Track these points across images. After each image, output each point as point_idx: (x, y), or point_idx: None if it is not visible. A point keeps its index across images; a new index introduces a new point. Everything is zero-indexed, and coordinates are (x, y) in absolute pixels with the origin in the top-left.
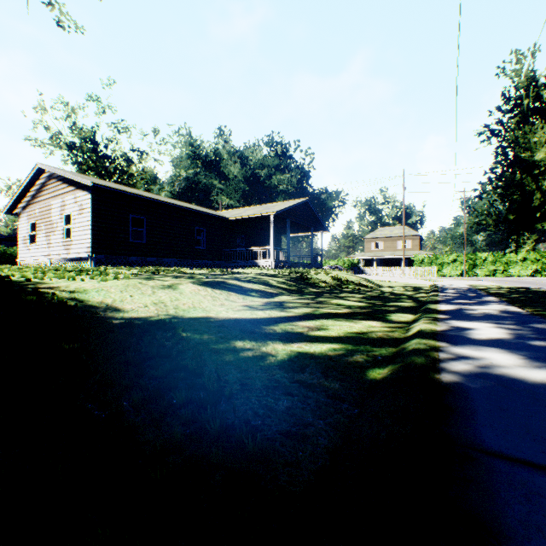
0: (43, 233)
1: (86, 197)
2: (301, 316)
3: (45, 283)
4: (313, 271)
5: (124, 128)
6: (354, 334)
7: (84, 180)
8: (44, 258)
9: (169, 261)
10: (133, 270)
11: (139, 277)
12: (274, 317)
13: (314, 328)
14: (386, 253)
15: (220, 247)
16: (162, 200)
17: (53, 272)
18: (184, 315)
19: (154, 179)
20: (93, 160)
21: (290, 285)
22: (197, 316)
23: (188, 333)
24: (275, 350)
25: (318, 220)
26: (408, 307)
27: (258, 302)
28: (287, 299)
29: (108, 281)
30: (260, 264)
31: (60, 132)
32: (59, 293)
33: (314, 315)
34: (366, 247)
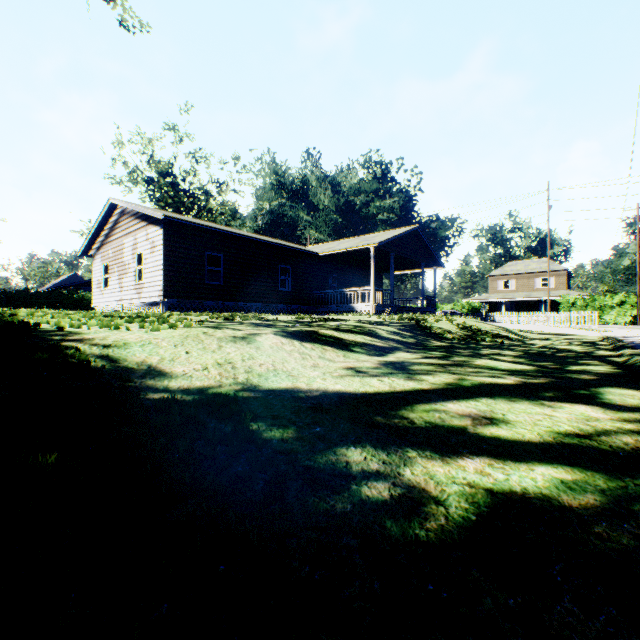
0: (115, 275)
1: (158, 233)
2: (445, 391)
3: (79, 333)
4: (430, 318)
5: (202, 157)
6: (576, 440)
7: (155, 213)
8: (117, 304)
9: (249, 306)
10: (204, 316)
11: (206, 325)
12: (400, 392)
13: (482, 419)
14: (520, 295)
15: (308, 289)
16: (241, 233)
17: (100, 318)
18: (259, 384)
19: (235, 213)
20: (170, 196)
21: (405, 336)
22: (278, 388)
23: (262, 425)
24: (432, 479)
25: (430, 253)
26: (611, 375)
27: (367, 362)
28: (408, 358)
29: (163, 331)
30: (357, 309)
31: (137, 167)
32: (87, 347)
33: (464, 388)
34: (491, 287)
